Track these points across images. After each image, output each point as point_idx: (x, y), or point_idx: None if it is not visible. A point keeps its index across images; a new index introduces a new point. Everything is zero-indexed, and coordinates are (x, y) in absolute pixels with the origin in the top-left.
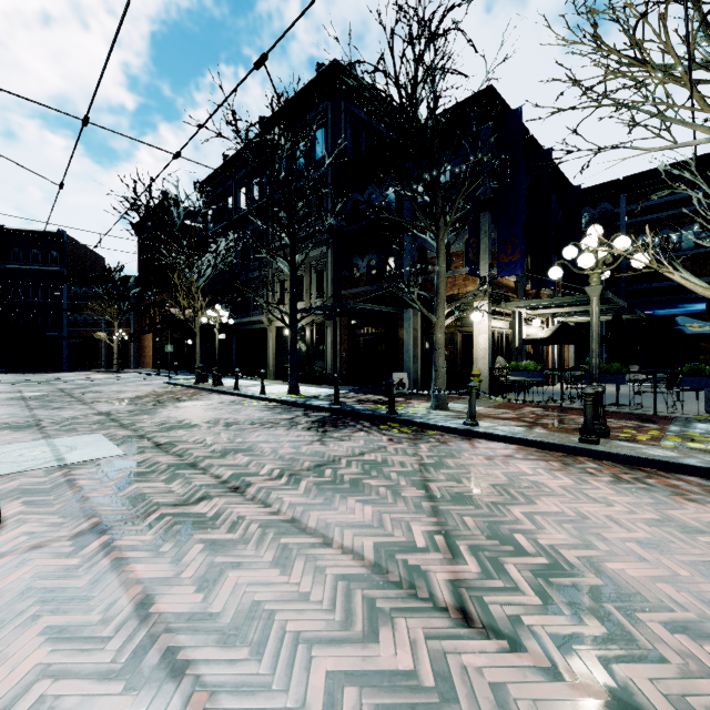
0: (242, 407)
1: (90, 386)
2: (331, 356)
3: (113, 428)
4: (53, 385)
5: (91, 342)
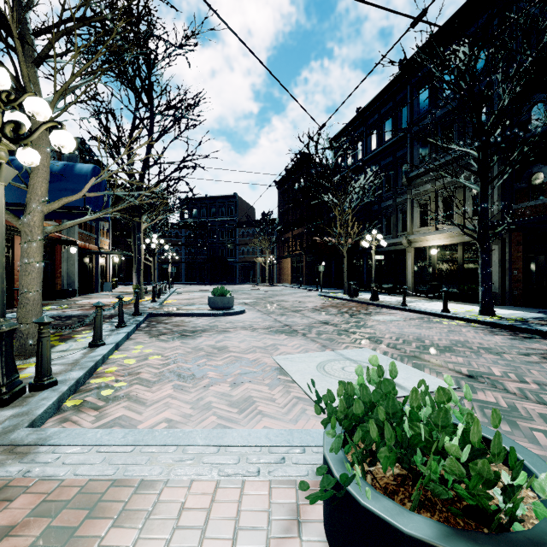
0: (448, 327)
1: (272, 296)
2: (498, 275)
3: (367, 342)
4: (248, 294)
5: (251, 265)
